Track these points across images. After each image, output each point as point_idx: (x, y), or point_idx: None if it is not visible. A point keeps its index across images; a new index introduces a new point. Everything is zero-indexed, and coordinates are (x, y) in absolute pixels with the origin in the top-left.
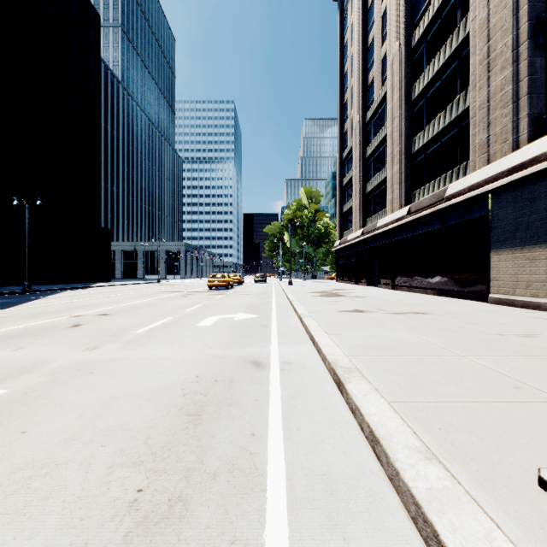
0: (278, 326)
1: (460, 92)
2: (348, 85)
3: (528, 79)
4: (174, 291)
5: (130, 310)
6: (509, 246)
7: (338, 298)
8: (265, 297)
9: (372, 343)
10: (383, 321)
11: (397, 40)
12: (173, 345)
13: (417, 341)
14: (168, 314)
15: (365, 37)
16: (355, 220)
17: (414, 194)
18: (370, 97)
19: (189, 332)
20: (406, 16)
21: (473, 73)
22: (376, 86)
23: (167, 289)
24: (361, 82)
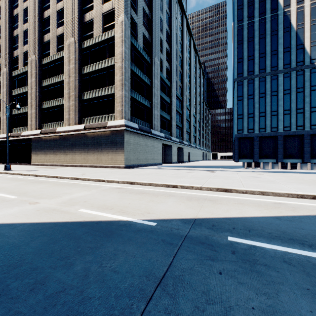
0: None
1: (27, 105)
2: None
3: (38, 115)
4: None
5: None
6: (35, 151)
7: None
8: None
9: None
10: None
11: (6, 68)
12: None
13: (0, 169)
14: None
15: None
16: None
17: (13, 129)
18: None
19: None
20: (9, 62)
21: (29, 104)
22: None
23: None
24: None
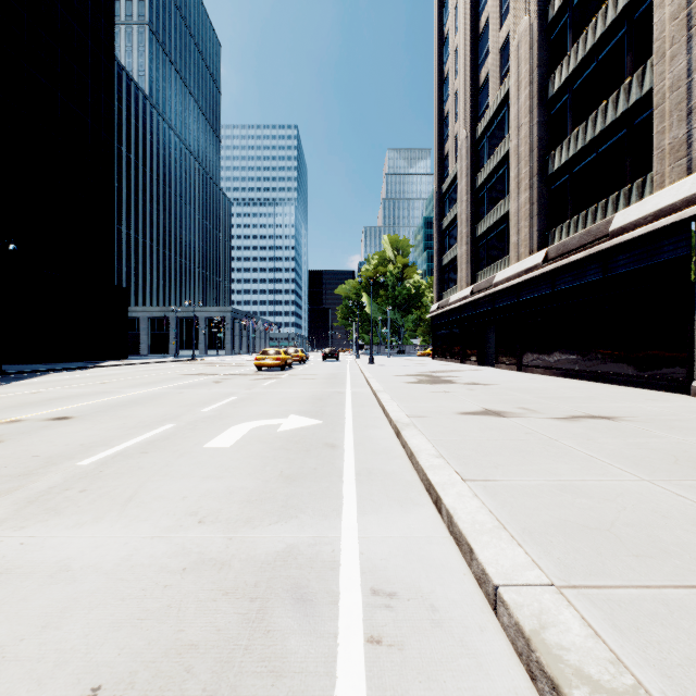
0: (356, 448)
1: (630, 74)
2: (449, 91)
3: None
4: (206, 374)
5: (113, 409)
6: None
7: (446, 386)
8: (335, 383)
9: (582, 515)
10: (554, 439)
11: (526, 13)
12: (124, 511)
13: (683, 508)
14: (171, 416)
15: (475, 21)
16: (460, 275)
17: (552, 233)
18: (482, 103)
19: (182, 463)
20: None
21: (658, 36)
22: (491, 87)
23: (198, 370)
24: (470, 83)
